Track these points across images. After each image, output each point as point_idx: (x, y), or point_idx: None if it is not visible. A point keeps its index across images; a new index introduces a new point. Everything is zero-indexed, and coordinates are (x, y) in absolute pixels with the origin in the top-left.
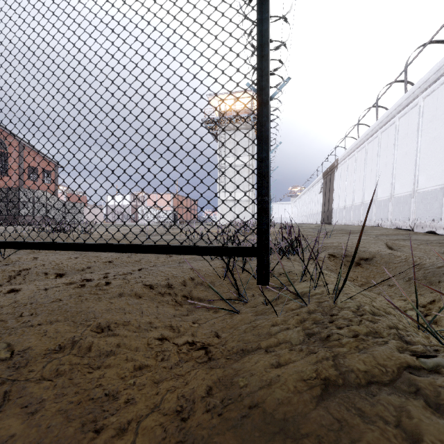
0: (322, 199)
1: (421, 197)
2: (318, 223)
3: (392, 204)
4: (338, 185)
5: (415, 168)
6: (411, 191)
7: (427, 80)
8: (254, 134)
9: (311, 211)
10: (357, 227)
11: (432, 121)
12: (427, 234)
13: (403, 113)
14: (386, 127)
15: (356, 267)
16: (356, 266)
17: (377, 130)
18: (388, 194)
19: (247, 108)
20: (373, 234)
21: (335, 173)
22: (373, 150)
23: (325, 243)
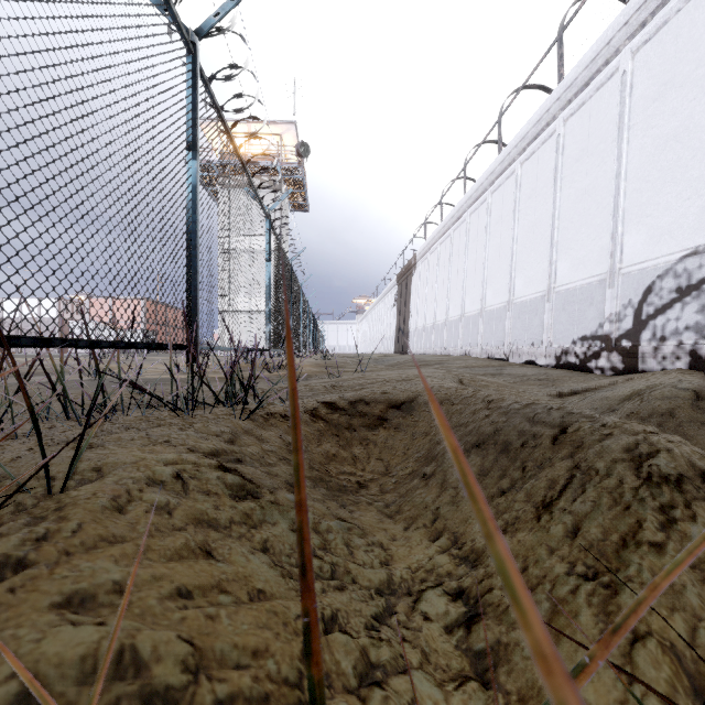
0: (396, 316)
1: (518, 310)
2: (390, 352)
3: (483, 321)
4: (416, 294)
5: (511, 267)
6: (506, 302)
7: (525, 136)
8: (287, 202)
9: (382, 334)
10: (437, 357)
11: (532, 198)
12: (524, 366)
13: (497, 185)
14: (476, 207)
15: (376, 433)
16: (375, 431)
17: (465, 210)
18: (479, 307)
19: (270, 152)
20: (455, 366)
21: (413, 276)
22: (460, 241)
23: (345, 382)
